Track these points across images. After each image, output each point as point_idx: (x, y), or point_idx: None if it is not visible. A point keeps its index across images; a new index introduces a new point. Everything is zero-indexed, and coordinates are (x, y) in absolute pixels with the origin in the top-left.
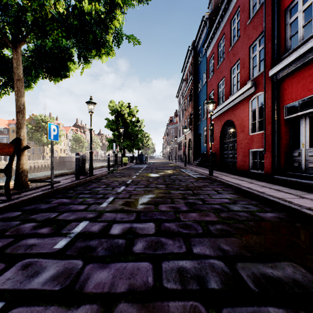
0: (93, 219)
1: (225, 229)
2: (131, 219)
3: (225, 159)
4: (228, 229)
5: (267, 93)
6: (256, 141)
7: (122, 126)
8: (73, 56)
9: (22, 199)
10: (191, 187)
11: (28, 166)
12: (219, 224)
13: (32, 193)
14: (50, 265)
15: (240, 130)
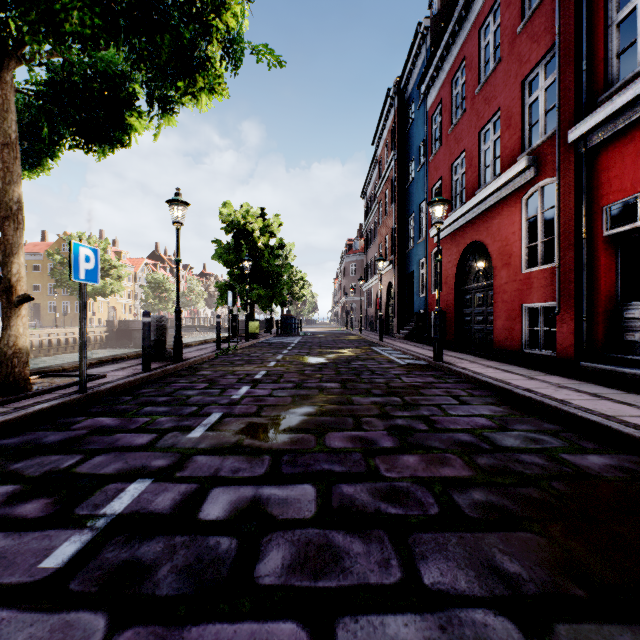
0: (164, 473)
1: (496, 504)
2: (257, 474)
3: (466, 325)
4: (504, 503)
5: (563, 180)
6: (537, 285)
7: (247, 256)
8: (137, 99)
9: (4, 419)
10: (399, 388)
11: (54, 339)
12: (479, 488)
13: (33, 404)
14: (9, 635)
15: (501, 262)
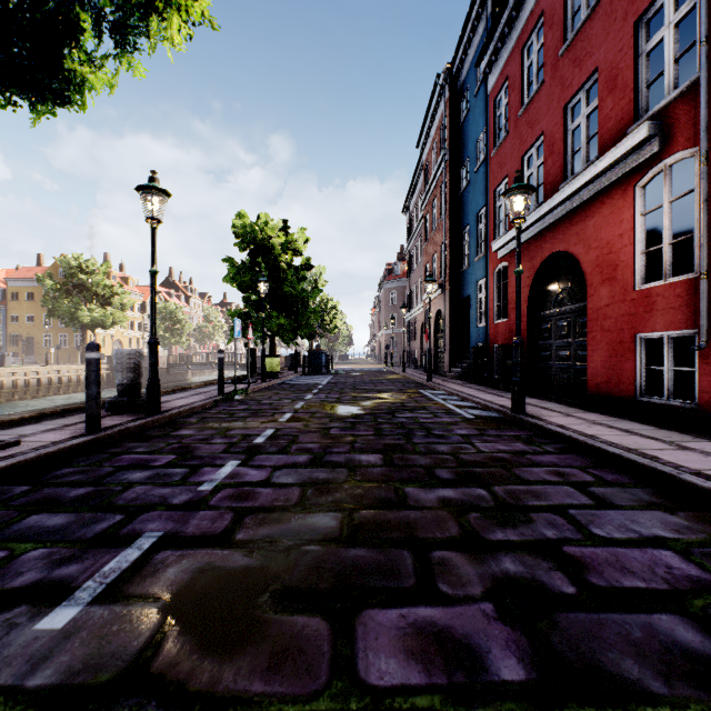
0: None
1: None
2: None
3: (543, 362)
4: None
5: None
6: (662, 306)
7: (263, 276)
8: (83, 30)
9: None
10: (477, 465)
11: (44, 378)
12: None
13: None
14: None
15: (600, 277)
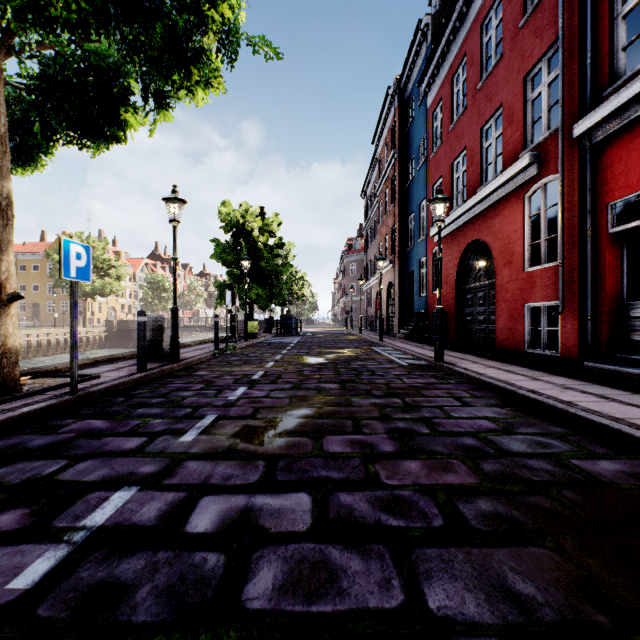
0: (152, 480)
1: (504, 515)
2: (250, 482)
3: (467, 324)
4: (513, 513)
5: (567, 177)
6: (540, 284)
7: (246, 255)
8: (132, 94)
9: None
10: (399, 389)
11: (53, 339)
12: (486, 496)
13: (21, 406)
14: None
15: (503, 261)
